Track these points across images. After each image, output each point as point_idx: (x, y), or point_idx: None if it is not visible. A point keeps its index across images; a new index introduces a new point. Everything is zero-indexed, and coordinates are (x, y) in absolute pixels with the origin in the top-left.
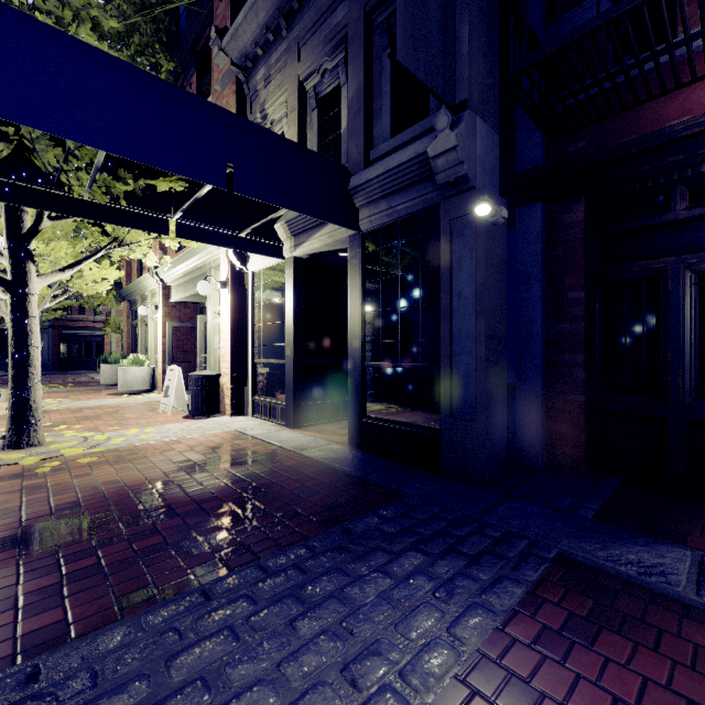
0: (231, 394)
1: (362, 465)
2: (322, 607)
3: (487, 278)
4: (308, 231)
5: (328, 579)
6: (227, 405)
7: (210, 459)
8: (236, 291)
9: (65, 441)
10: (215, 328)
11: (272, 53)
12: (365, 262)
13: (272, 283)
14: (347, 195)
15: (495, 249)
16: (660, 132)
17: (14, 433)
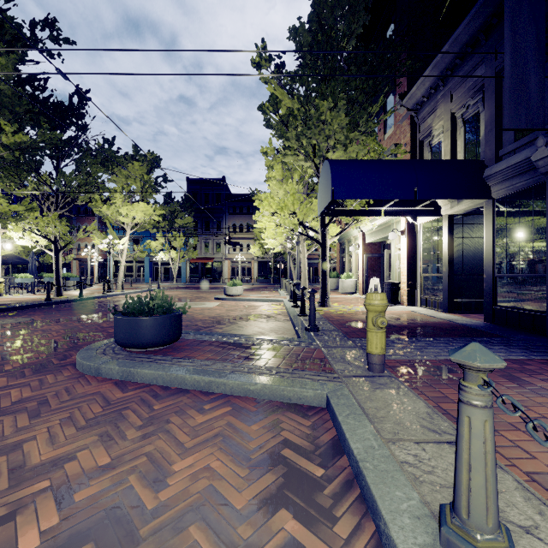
0: (407, 294)
1: (490, 328)
2: (456, 346)
3: None
4: (457, 200)
5: (460, 344)
6: (404, 300)
7: (403, 318)
8: (410, 235)
9: (336, 307)
10: (395, 257)
11: (433, 99)
12: (495, 216)
13: (433, 230)
14: (482, 181)
15: None
16: None
17: (322, 301)
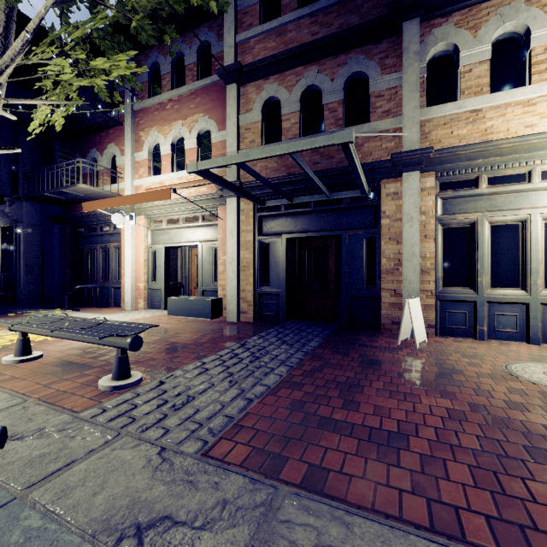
0: None
1: None
2: None
3: (27, 248)
4: None
5: None
6: None
7: None
8: None
9: None
10: None
11: None
12: (2, 237)
13: None
14: None
15: (32, 240)
16: (74, 214)
17: None
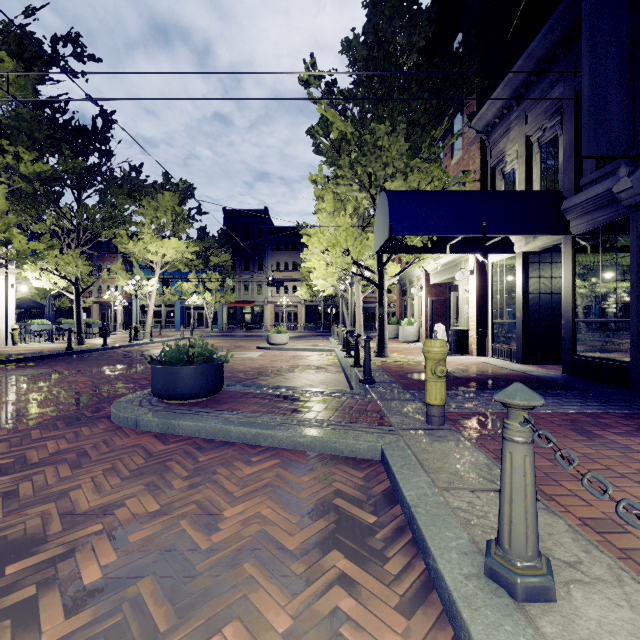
0: (476, 342)
1: (568, 380)
2: None
3: None
4: (533, 236)
5: None
6: (473, 349)
7: (470, 369)
8: (479, 276)
9: (396, 357)
10: (464, 300)
11: (506, 120)
12: (575, 254)
13: (506, 269)
14: (559, 214)
15: None
16: None
17: (379, 350)
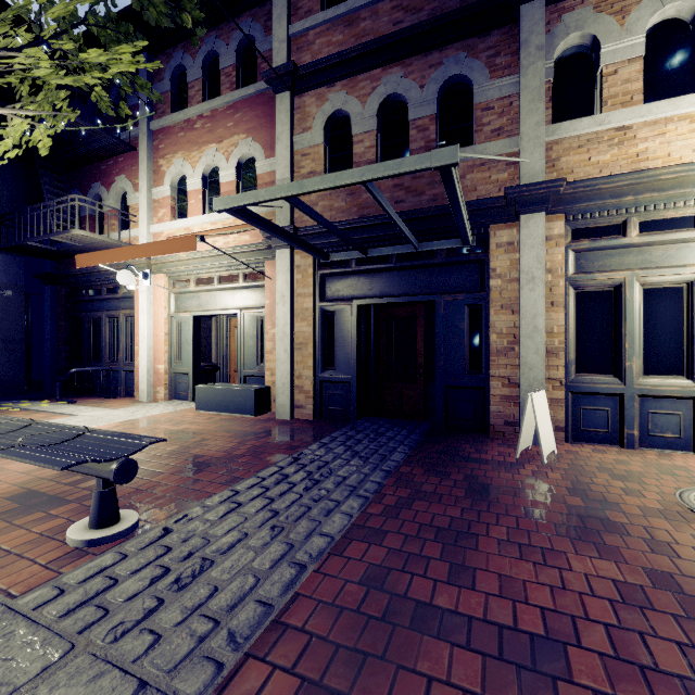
0: None
1: None
2: None
3: (5, 317)
4: None
5: None
6: None
7: None
8: None
9: None
10: None
11: None
12: None
13: None
14: None
15: (13, 305)
16: (71, 271)
17: None
